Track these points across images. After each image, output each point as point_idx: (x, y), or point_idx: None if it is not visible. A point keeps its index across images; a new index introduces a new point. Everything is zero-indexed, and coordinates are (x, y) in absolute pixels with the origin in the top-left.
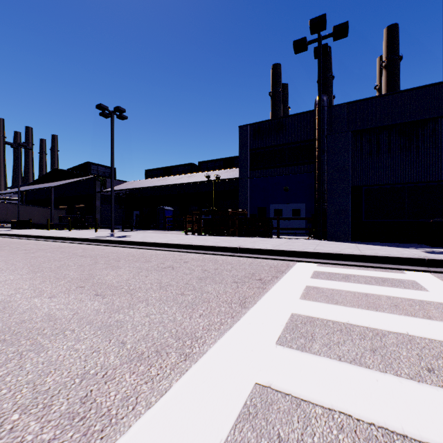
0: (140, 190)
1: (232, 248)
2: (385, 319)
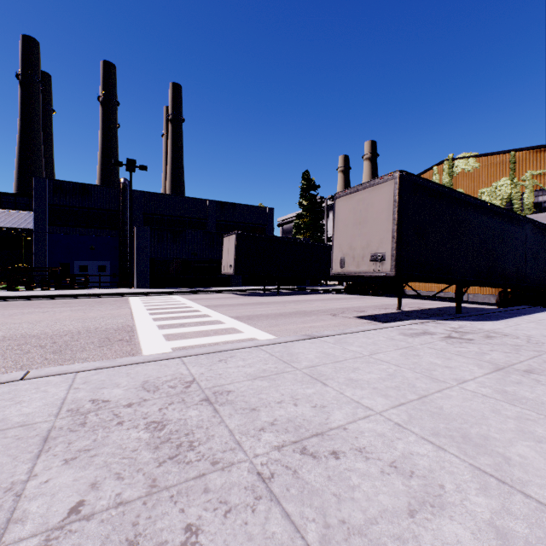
0: None
1: (86, 294)
2: (162, 301)
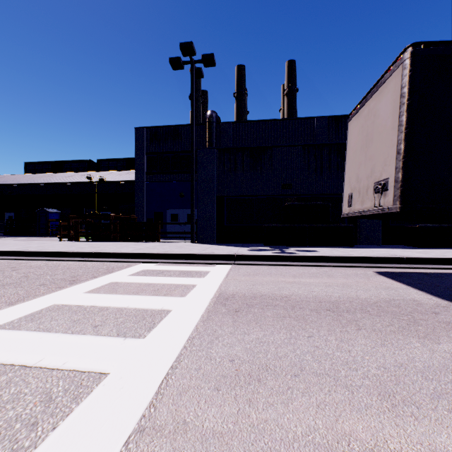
0: (15, 186)
1: (87, 253)
2: (129, 299)
